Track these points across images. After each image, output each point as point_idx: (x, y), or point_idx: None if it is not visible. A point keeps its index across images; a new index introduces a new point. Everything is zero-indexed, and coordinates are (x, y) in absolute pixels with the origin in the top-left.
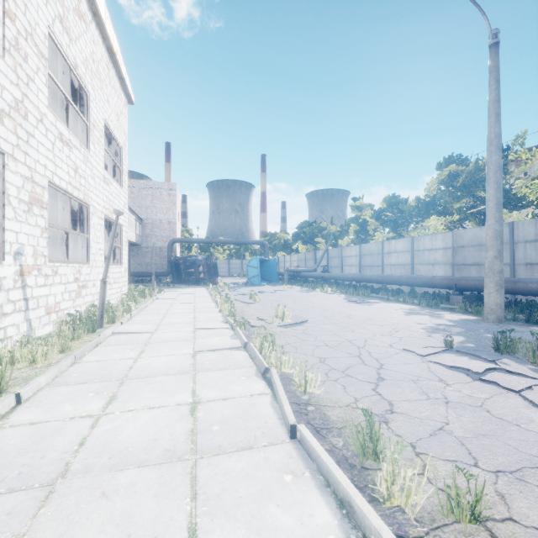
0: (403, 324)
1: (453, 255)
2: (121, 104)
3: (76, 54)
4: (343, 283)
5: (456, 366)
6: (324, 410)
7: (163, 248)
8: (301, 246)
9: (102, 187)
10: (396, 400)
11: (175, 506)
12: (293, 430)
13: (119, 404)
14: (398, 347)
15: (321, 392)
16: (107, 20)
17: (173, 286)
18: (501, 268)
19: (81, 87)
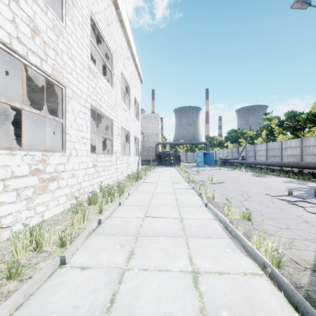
0: (276, 186)
1: None
2: (138, 85)
3: (127, 74)
4: (255, 166)
5: (284, 199)
6: (218, 204)
7: (153, 147)
8: (229, 144)
9: (133, 124)
10: (247, 204)
11: (175, 211)
12: (206, 205)
13: (155, 197)
14: (263, 193)
15: (219, 201)
16: (135, 54)
17: (158, 166)
18: None
19: (128, 86)
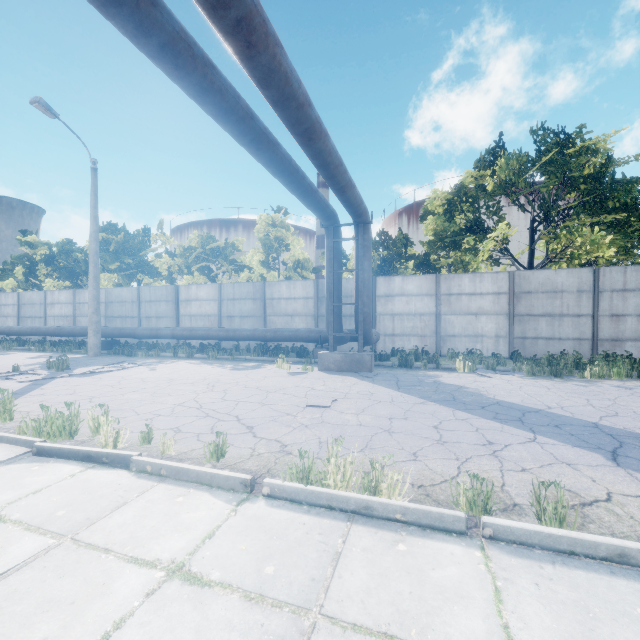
0: (8, 364)
1: (106, 308)
2: None
3: None
4: None
5: None
6: None
7: None
8: None
9: None
10: None
11: None
12: None
13: None
14: None
15: None
16: None
17: None
18: (98, 320)
19: None
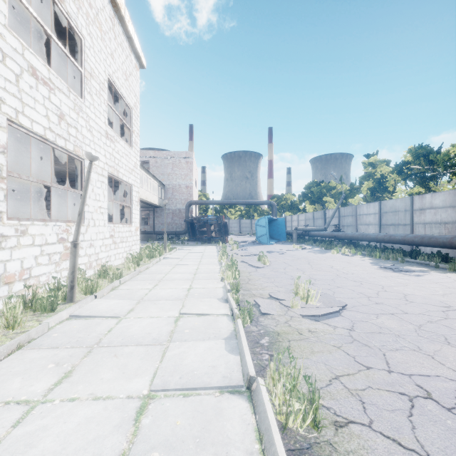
0: None
1: None
2: (131, 66)
3: None
4: (358, 243)
5: None
6: None
7: (182, 209)
8: (308, 206)
9: (103, 143)
10: None
11: None
12: None
13: None
14: None
15: None
16: None
17: (187, 243)
18: None
19: (73, 28)
